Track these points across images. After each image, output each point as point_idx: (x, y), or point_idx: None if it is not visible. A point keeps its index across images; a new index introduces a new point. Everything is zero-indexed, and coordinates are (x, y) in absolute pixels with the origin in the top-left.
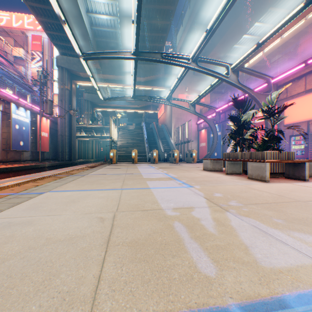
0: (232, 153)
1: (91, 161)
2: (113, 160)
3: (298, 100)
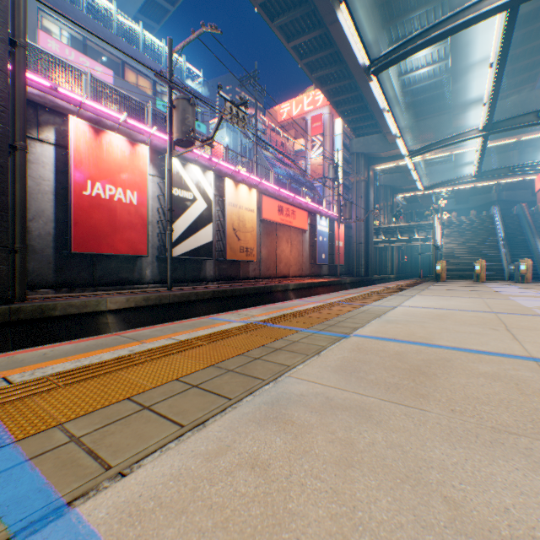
0: None
1: (390, 278)
2: (440, 276)
3: None
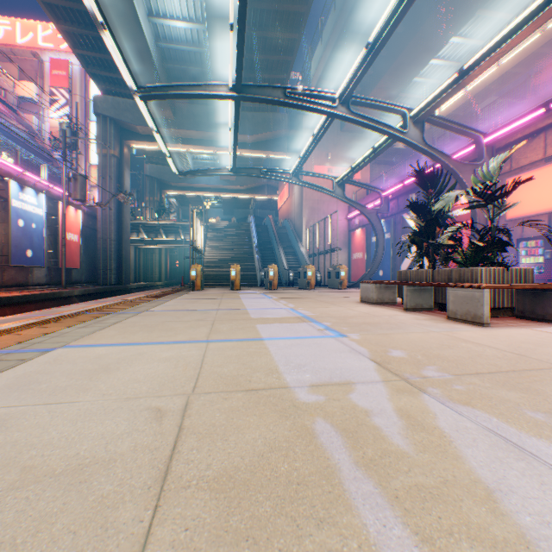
0: (415, 271)
1: (158, 286)
2: (197, 284)
3: (531, 174)
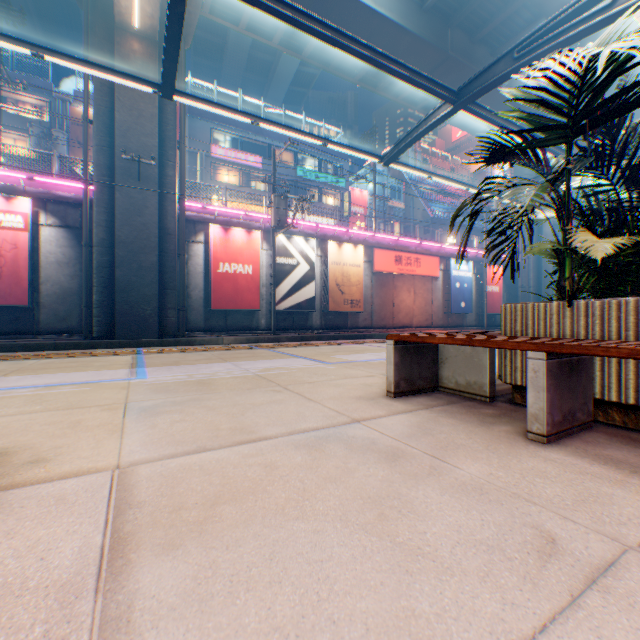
0: None
1: None
2: None
3: None
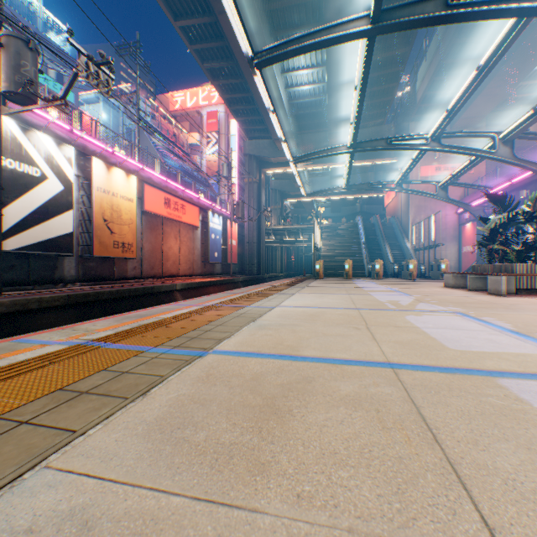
0: (481, 265)
1: (280, 276)
2: (319, 274)
3: None
